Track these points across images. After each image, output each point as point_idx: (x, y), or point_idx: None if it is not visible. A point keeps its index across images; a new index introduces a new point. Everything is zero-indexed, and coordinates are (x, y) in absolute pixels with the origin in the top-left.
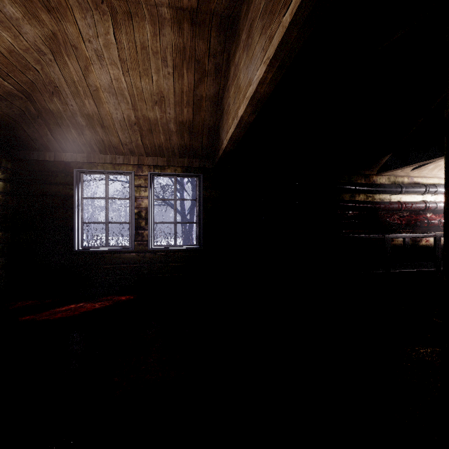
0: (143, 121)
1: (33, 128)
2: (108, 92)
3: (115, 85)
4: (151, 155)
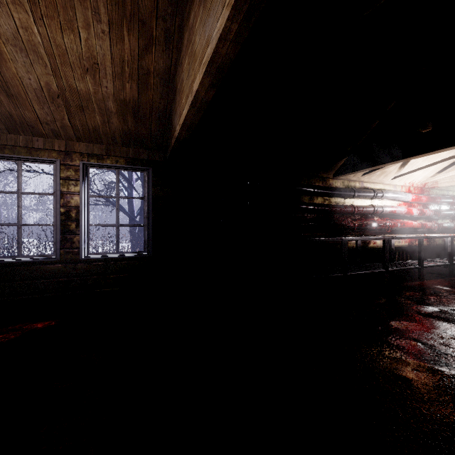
0: (70, 94)
1: None
2: (13, 45)
3: (23, 36)
4: (84, 140)
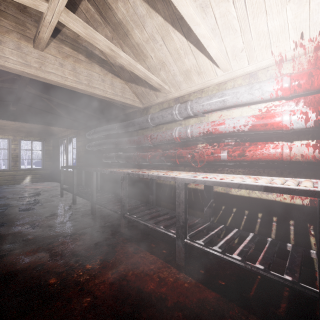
0: None
1: (48, 129)
2: None
3: None
4: (68, 130)
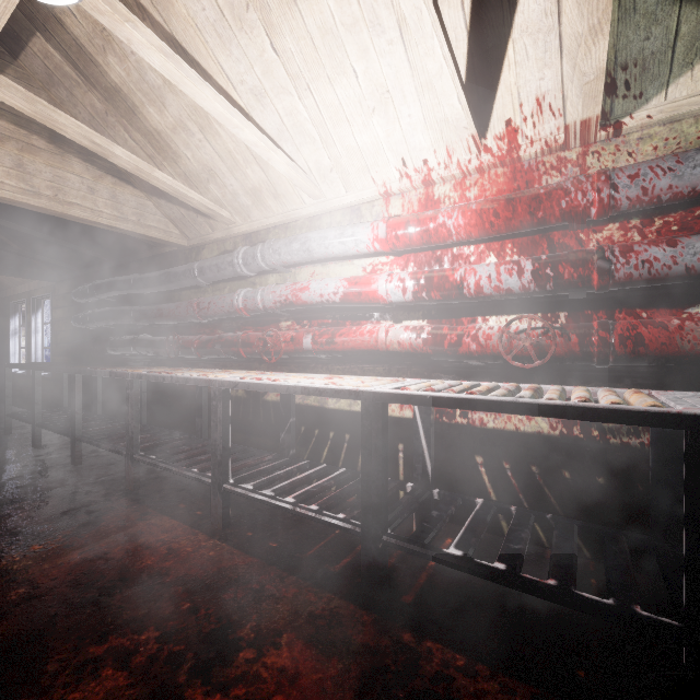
0: None
1: None
2: None
3: None
4: (31, 280)
